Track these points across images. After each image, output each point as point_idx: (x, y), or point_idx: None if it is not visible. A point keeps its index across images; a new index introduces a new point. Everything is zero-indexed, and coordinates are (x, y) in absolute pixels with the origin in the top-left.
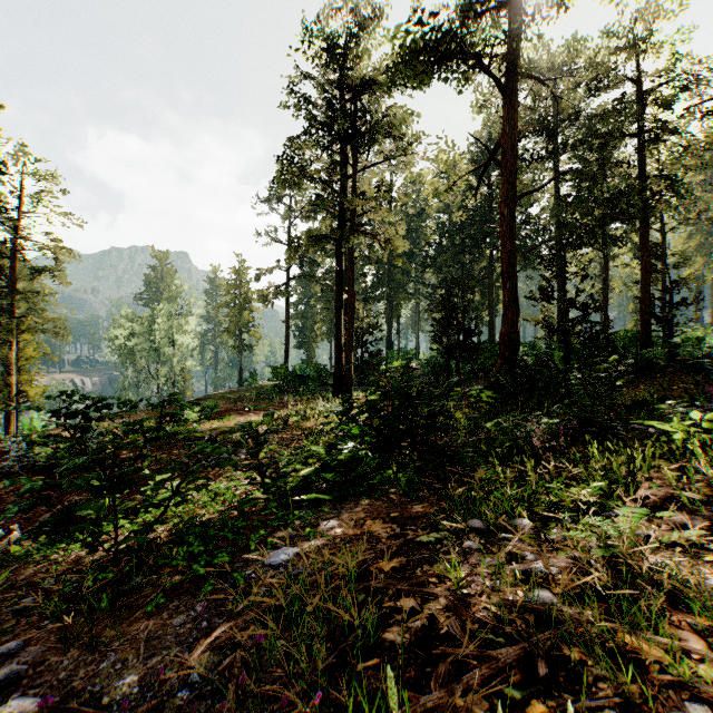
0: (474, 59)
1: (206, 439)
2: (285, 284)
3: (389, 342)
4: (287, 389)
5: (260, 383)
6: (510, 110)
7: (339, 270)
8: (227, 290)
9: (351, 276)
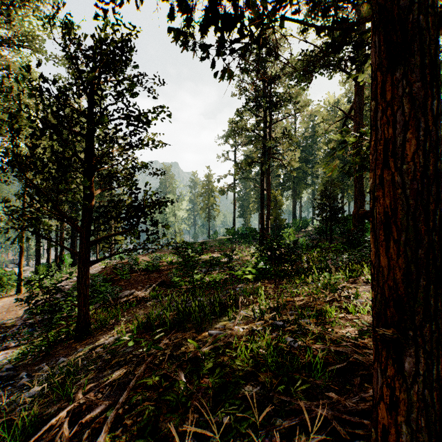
0: (335, 65)
1: (202, 262)
2: (233, 183)
3: (294, 214)
4: (235, 241)
5: (219, 237)
6: (359, 87)
7: (262, 178)
8: (202, 186)
9: (268, 182)
